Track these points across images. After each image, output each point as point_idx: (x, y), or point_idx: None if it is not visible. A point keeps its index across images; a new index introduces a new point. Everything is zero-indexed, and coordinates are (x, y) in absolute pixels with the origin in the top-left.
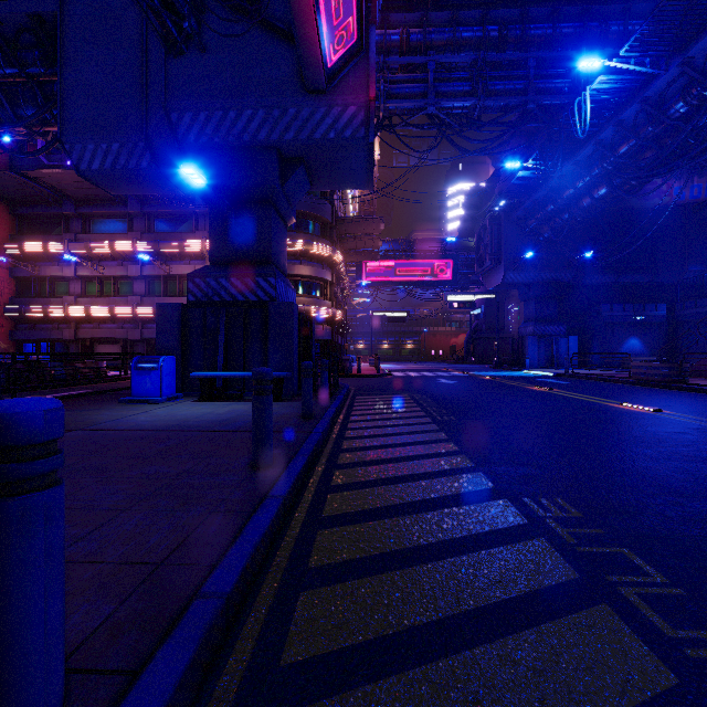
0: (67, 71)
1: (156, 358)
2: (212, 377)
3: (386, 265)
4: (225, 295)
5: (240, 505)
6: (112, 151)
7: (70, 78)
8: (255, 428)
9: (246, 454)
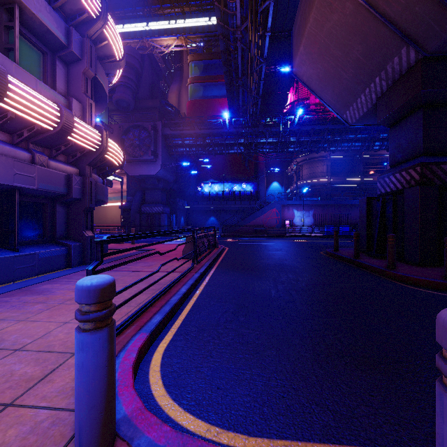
0: None
1: None
2: None
3: None
4: None
5: None
6: None
7: None
8: None
9: None
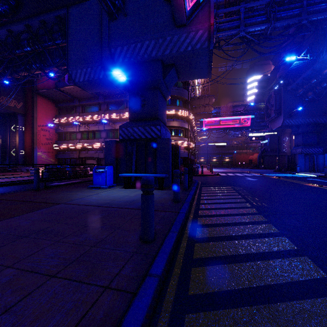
0: (70, 38)
1: (104, 167)
2: (129, 176)
3: (215, 120)
4: (136, 135)
5: (127, 283)
6: (87, 72)
7: (71, 41)
8: (143, 215)
9: (139, 228)
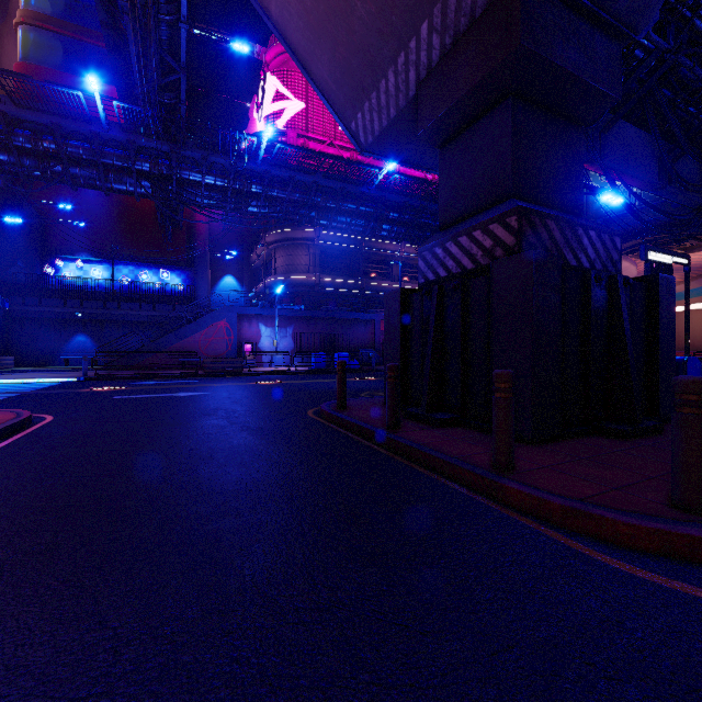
0: None
1: None
2: None
3: None
4: None
5: None
6: None
7: None
8: None
9: None
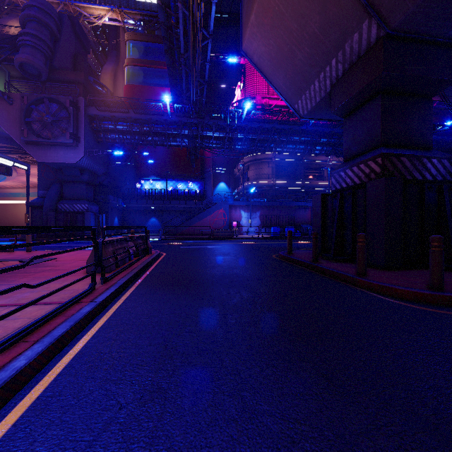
0: None
1: None
2: None
3: None
4: None
5: None
6: None
7: None
8: None
9: None
